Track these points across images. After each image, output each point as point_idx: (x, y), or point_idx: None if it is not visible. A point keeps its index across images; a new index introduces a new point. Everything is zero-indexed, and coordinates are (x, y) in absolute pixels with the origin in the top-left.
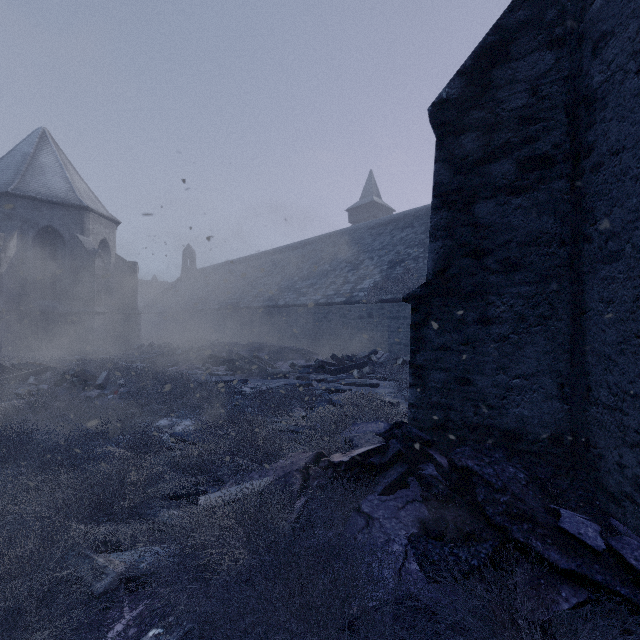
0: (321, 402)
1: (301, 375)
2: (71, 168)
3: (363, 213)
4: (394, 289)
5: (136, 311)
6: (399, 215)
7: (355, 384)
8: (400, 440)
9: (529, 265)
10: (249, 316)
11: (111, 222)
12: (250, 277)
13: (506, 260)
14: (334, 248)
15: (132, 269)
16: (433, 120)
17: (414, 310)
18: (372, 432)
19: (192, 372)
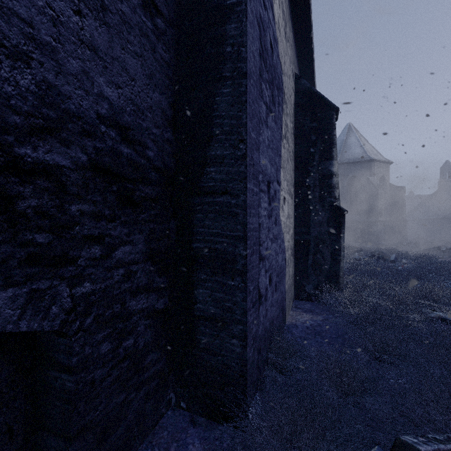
0: None
1: None
2: (363, 139)
3: None
4: None
5: (403, 219)
6: None
7: None
8: None
9: None
10: None
11: (386, 164)
12: None
13: None
14: None
15: (400, 191)
16: None
17: None
18: None
19: None
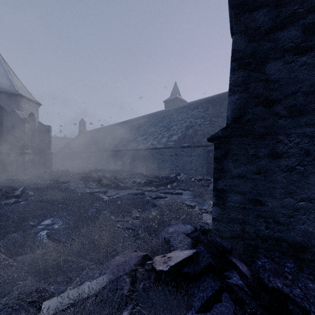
0: (149, 206)
1: (138, 188)
2: (12, 73)
3: (172, 103)
4: (189, 140)
5: (50, 152)
6: (190, 103)
7: (169, 193)
8: (206, 245)
9: (313, 110)
10: (112, 155)
11: (36, 104)
12: (113, 135)
13: (293, 107)
14: (157, 120)
15: (48, 129)
16: (232, 2)
17: (216, 147)
18: (183, 233)
19: (77, 186)
